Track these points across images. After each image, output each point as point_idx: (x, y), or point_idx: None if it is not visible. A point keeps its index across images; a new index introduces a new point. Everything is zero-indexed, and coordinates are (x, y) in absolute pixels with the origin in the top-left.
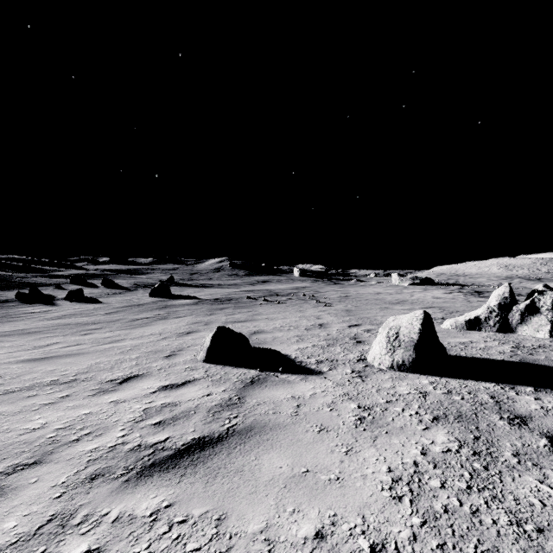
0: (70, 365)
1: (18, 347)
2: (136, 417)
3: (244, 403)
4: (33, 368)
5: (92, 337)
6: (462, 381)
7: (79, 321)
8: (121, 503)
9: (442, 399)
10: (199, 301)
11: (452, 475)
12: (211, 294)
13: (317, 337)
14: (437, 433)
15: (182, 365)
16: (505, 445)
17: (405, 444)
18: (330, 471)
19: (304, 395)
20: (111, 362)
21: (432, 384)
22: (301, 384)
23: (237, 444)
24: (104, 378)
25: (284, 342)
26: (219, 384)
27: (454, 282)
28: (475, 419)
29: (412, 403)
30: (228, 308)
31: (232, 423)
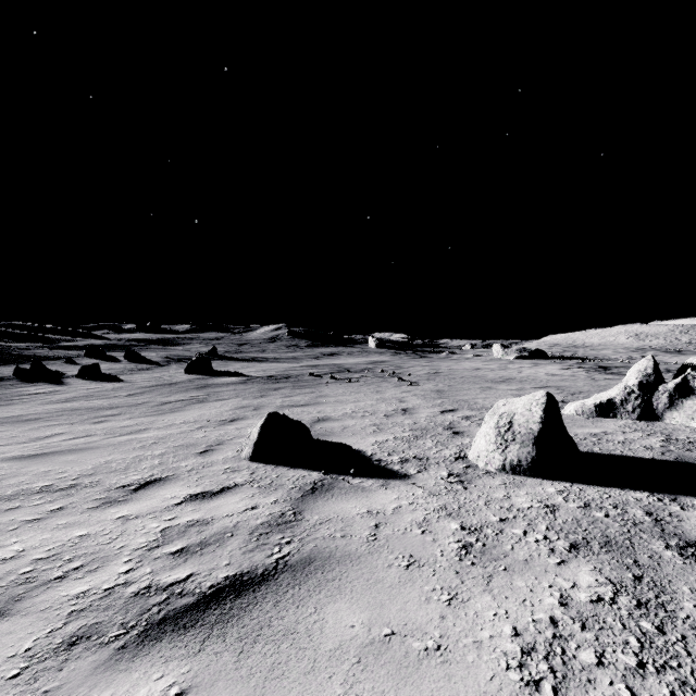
0: (71, 464)
1: (9, 440)
2: (150, 542)
3: (301, 520)
4: (21, 469)
5: (107, 426)
6: (602, 489)
7: (92, 405)
8: (107, 688)
9: (579, 516)
10: (248, 380)
11: (611, 642)
12: (263, 370)
13: (400, 426)
14: (579, 570)
15: (221, 465)
16: (682, 590)
17: (534, 588)
18: (426, 634)
19: (385, 509)
20: (126, 460)
21: (561, 494)
22: (380, 492)
23: (289, 586)
24: (115, 483)
25: (357, 433)
26: (268, 491)
27: (572, 356)
28: (630, 548)
29: (537, 523)
30: (285, 387)
31: (284, 552)
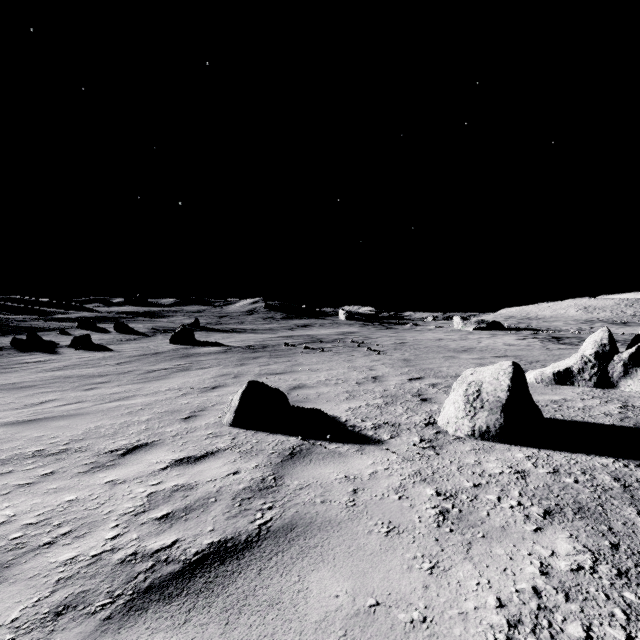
0: (63, 429)
1: (5, 406)
2: (137, 507)
3: (281, 485)
4: (15, 434)
5: (97, 393)
6: (569, 455)
7: (84, 373)
8: None
9: (549, 482)
10: (228, 349)
11: (597, 615)
12: (242, 340)
13: (372, 393)
14: (556, 537)
15: (204, 431)
16: None
17: (514, 556)
18: (411, 604)
19: (362, 474)
20: (114, 426)
21: (530, 460)
22: (356, 457)
23: (272, 553)
24: (104, 448)
25: (331, 400)
26: (249, 456)
27: (526, 327)
28: (603, 514)
29: (510, 489)
30: (262, 357)
31: (266, 518)
